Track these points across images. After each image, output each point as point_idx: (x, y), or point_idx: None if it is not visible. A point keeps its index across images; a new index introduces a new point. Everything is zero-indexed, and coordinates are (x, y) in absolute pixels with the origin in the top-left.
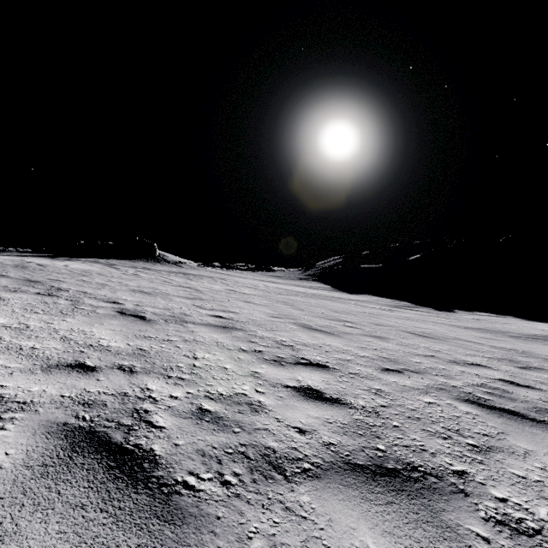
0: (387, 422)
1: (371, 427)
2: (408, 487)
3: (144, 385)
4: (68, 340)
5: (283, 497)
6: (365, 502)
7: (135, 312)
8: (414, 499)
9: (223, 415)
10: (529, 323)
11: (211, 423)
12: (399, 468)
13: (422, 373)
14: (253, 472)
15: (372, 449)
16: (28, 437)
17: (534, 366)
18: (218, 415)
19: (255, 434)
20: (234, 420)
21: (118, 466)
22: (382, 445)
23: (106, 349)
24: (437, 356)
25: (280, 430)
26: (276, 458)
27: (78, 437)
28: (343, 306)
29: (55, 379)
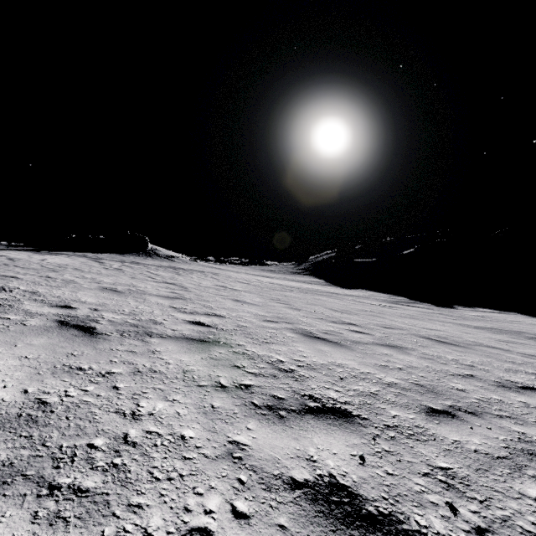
0: None
1: None
2: None
3: None
4: None
5: None
6: None
7: (84, 322)
8: None
9: None
10: None
11: None
12: None
13: (482, 415)
14: None
15: None
16: None
17: None
18: None
19: None
20: None
21: None
22: None
23: None
24: (477, 376)
25: None
26: None
27: None
28: (342, 304)
29: None
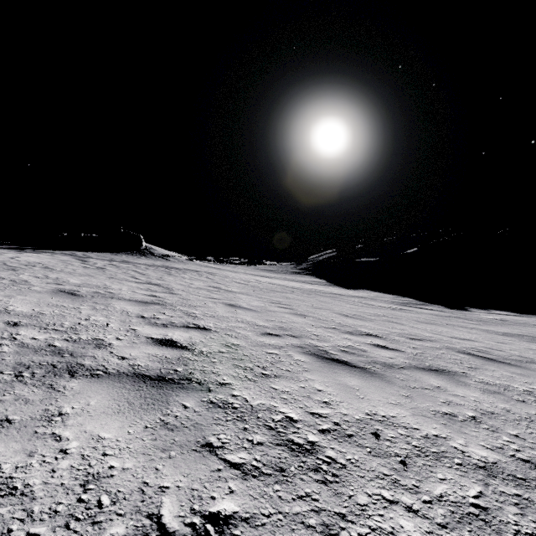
0: None
1: None
2: None
3: None
4: None
5: None
6: None
7: None
8: None
9: None
10: None
11: None
12: None
13: None
14: None
15: None
16: None
17: None
18: None
19: None
20: None
21: None
22: None
23: None
24: None
25: None
26: None
27: None
28: (350, 307)
29: None
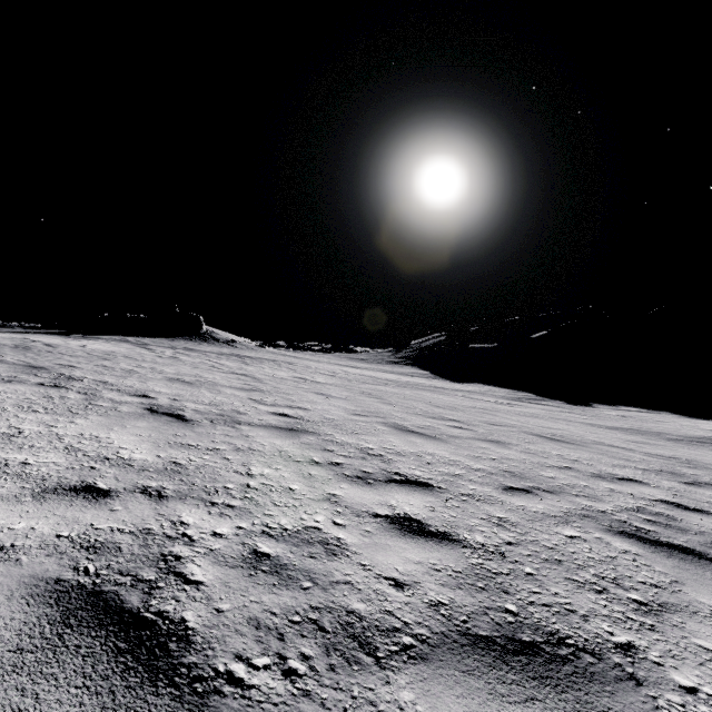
0: (517, 568)
1: (495, 576)
2: (555, 672)
3: (176, 517)
4: (74, 451)
5: (375, 693)
6: (494, 698)
7: (171, 410)
8: (565, 692)
9: (287, 562)
10: (691, 421)
11: (271, 574)
12: (539, 641)
13: (558, 493)
14: (331, 652)
15: (498, 610)
16: (1, 603)
17: (705, 482)
18: (281, 562)
19: (333, 591)
20: (302, 569)
21: (131, 648)
22: (512, 604)
23: (127, 464)
24: (575, 468)
25: (368, 583)
26: (363, 629)
27: (75, 601)
28: (447, 400)
29: (50, 510)
